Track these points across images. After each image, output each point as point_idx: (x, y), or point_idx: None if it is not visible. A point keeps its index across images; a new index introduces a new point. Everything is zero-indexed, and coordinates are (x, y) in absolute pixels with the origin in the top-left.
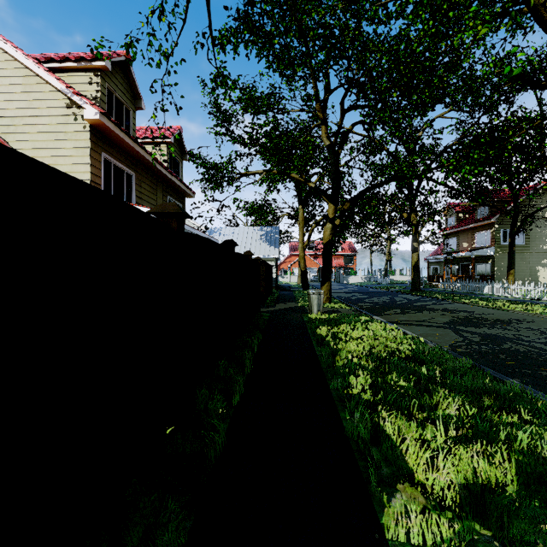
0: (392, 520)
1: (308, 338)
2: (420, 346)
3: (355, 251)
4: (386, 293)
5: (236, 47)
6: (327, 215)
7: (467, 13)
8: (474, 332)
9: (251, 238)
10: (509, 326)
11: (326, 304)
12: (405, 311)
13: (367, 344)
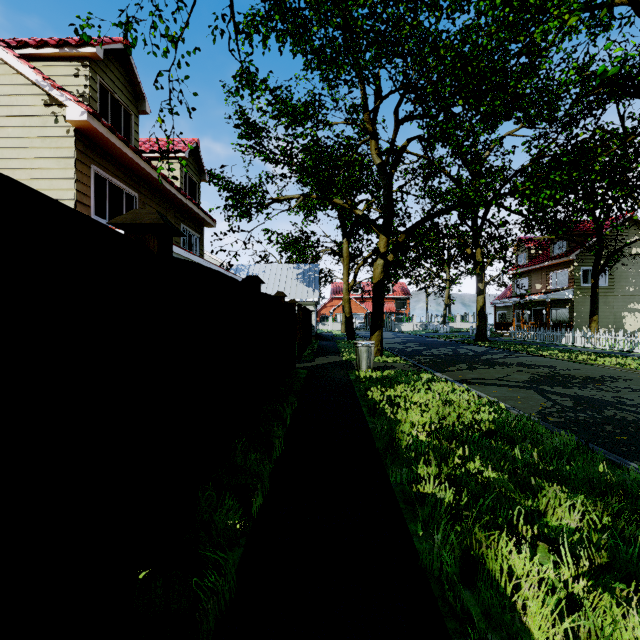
0: None
1: (357, 404)
2: (503, 415)
3: (409, 294)
4: (447, 344)
5: (265, 38)
6: (378, 249)
7: None
8: (564, 393)
9: (286, 278)
10: (604, 386)
11: (377, 358)
12: (473, 366)
13: (433, 413)
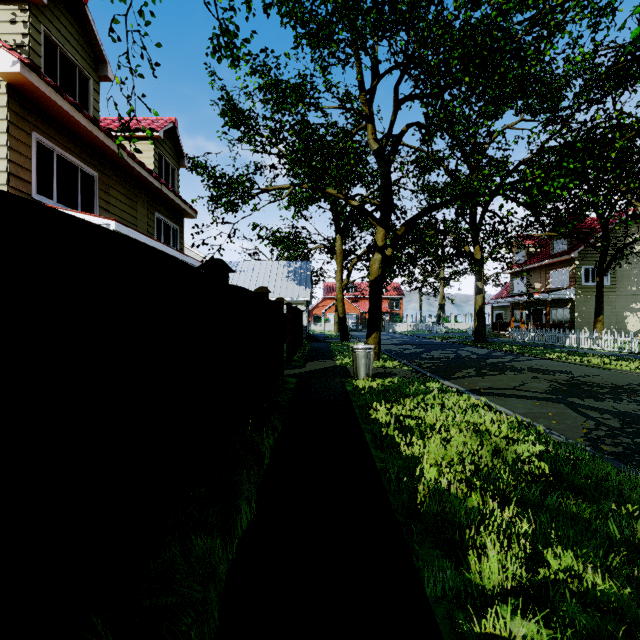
0: None
1: (358, 429)
2: (550, 446)
3: (403, 294)
4: (445, 345)
5: None
6: (375, 243)
7: None
8: (600, 408)
9: (276, 276)
10: None
11: (374, 362)
12: (482, 372)
13: (459, 443)
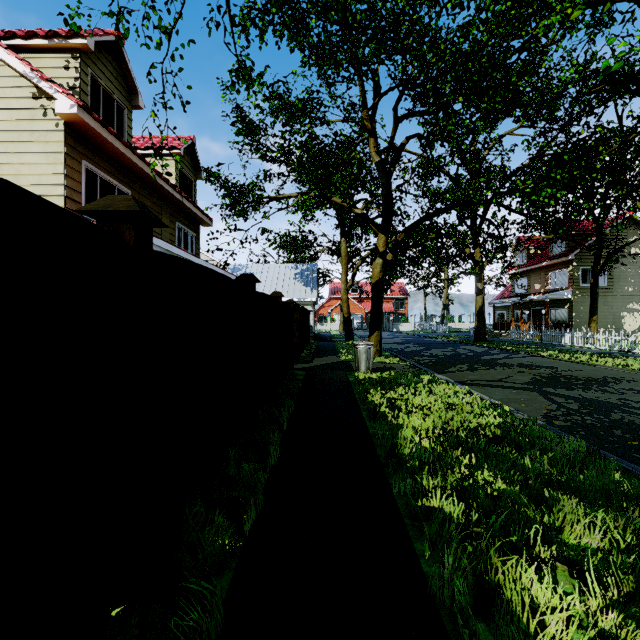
0: None
1: (357, 408)
2: (508, 419)
3: (407, 294)
4: (446, 344)
5: (262, 32)
6: (377, 248)
7: None
8: (568, 395)
9: (283, 278)
10: (608, 388)
11: (376, 358)
12: (474, 367)
13: (436, 417)
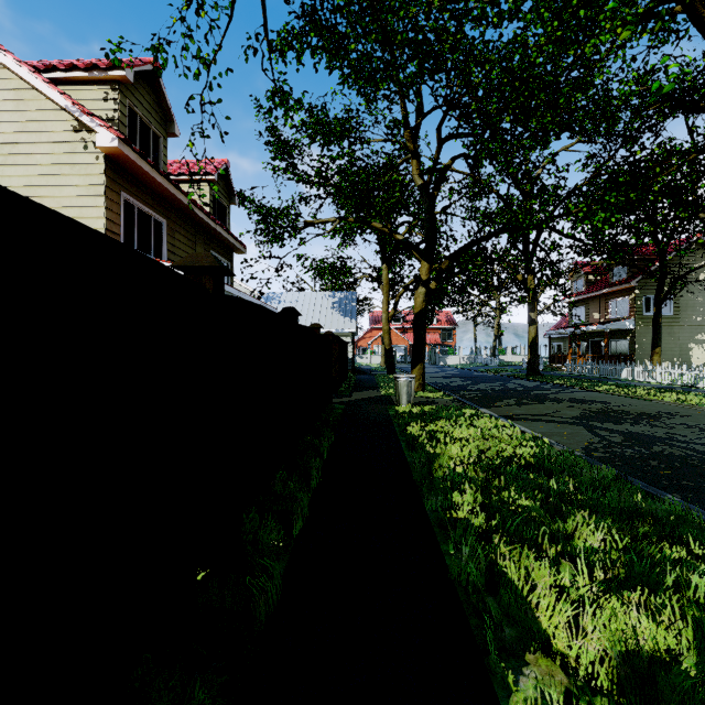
0: None
1: (396, 439)
2: (545, 449)
3: (455, 324)
4: (496, 378)
5: (300, 55)
6: (420, 277)
7: (603, 11)
8: (614, 429)
9: (320, 307)
10: (659, 422)
11: (419, 393)
12: (521, 402)
13: (473, 447)
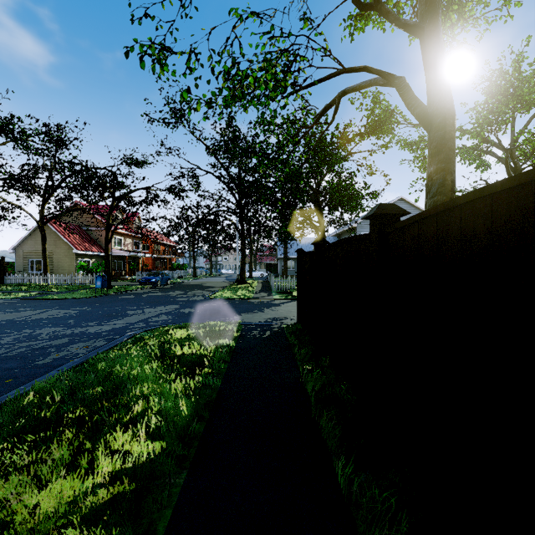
0: (233, 341)
1: None
2: None
3: None
4: None
5: None
6: None
7: None
8: None
9: None
10: None
11: None
12: None
13: None
